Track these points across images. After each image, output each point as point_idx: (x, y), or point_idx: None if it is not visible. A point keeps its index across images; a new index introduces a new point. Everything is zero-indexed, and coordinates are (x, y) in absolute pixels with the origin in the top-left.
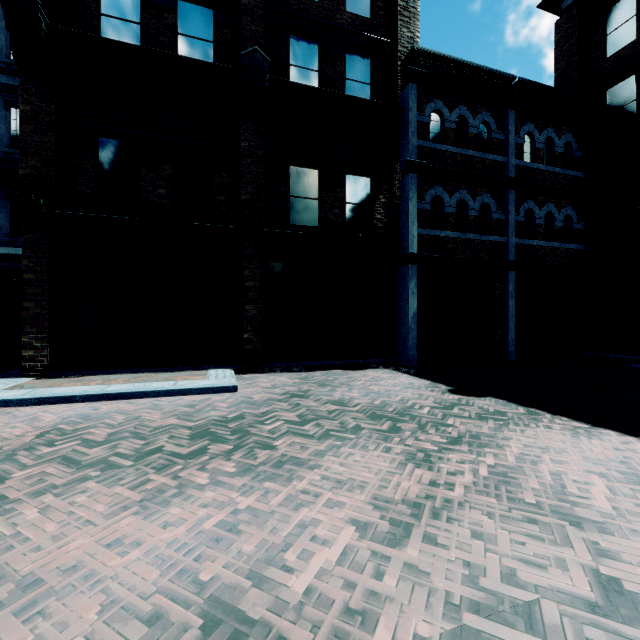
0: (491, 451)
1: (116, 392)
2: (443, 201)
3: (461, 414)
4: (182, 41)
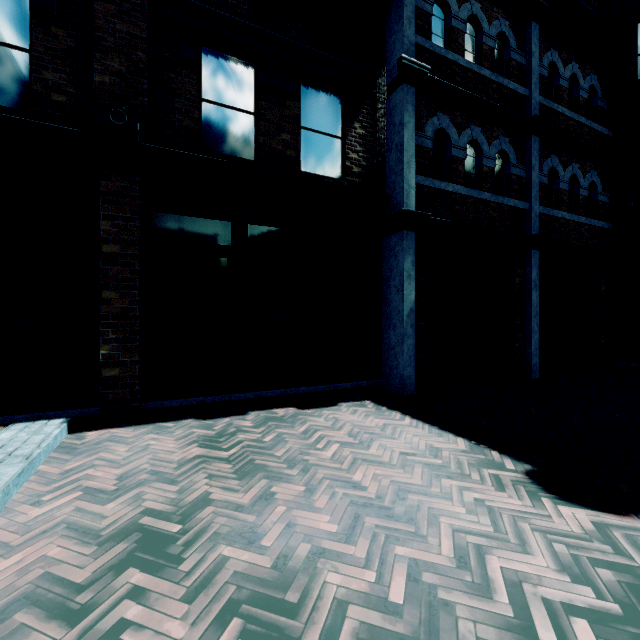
0: None
1: None
2: (449, 139)
3: None
4: None
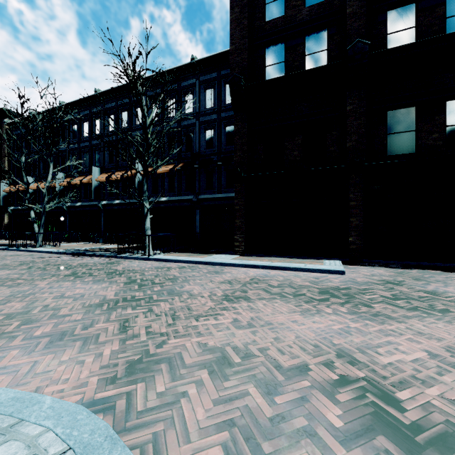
0: None
1: (276, 266)
2: None
3: None
4: (307, 59)
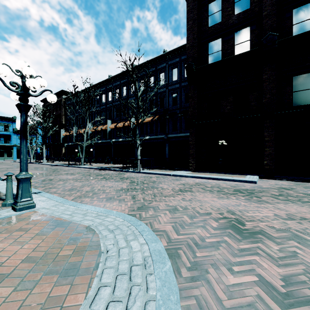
0: None
1: (213, 177)
2: None
3: None
4: (236, 47)
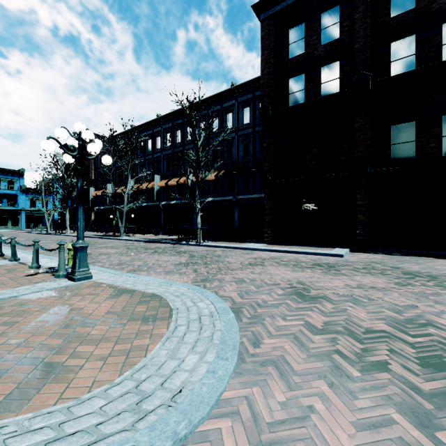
0: None
1: (292, 250)
2: None
3: None
4: (323, 86)
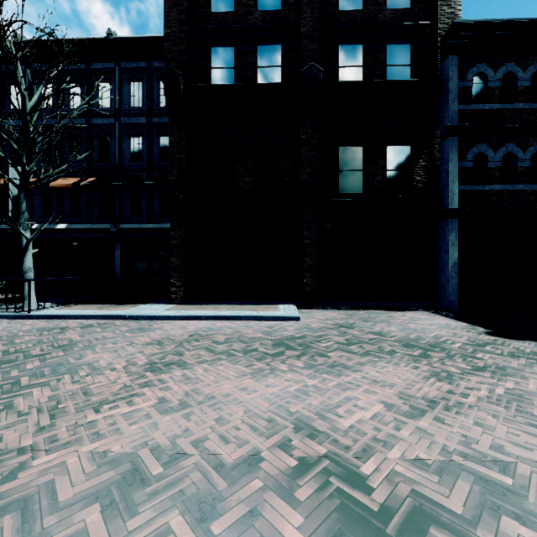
0: (513, 379)
1: (224, 315)
2: (487, 157)
3: (492, 351)
4: (260, 71)
